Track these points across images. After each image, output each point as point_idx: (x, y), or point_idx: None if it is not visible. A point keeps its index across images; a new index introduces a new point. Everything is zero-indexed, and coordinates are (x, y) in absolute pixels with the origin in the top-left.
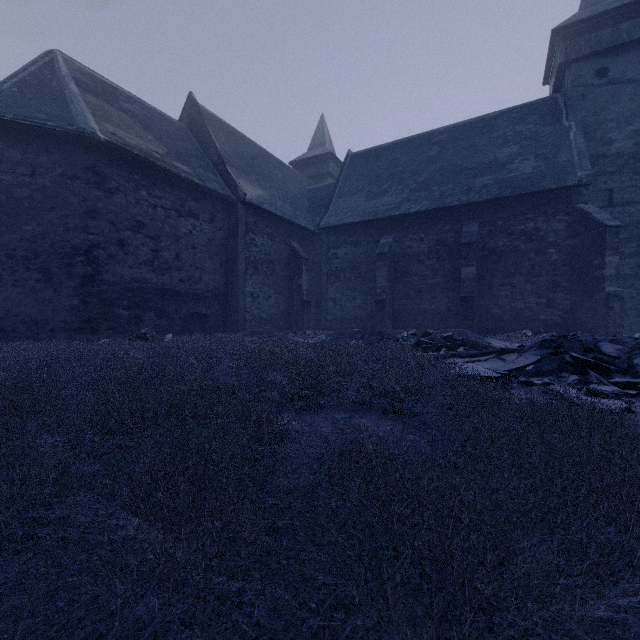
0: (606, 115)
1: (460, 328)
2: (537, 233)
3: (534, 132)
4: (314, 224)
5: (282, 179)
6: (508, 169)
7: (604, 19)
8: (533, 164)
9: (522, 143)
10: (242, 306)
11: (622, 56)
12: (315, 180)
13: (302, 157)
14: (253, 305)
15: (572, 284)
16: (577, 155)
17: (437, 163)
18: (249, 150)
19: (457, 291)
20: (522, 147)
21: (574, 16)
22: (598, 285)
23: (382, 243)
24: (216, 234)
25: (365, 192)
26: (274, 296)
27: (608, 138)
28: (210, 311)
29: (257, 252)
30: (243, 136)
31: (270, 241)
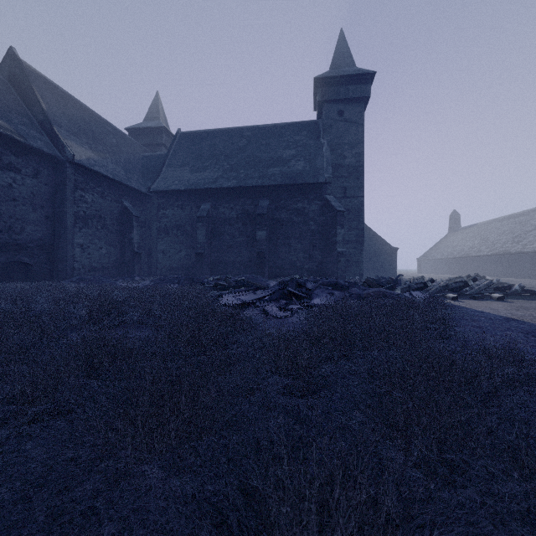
0: (343, 140)
1: (256, 274)
2: (304, 211)
3: (305, 142)
4: (146, 187)
5: (116, 144)
6: (288, 165)
7: (341, 80)
8: (303, 164)
9: (298, 149)
10: (70, 256)
11: (350, 106)
12: (150, 148)
13: (138, 126)
14: (83, 255)
15: (322, 245)
16: (326, 163)
17: (244, 152)
18: (80, 113)
19: (256, 247)
20: (297, 151)
21: (326, 73)
22: (334, 247)
23: (202, 208)
24: (41, 189)
25: (190, 166)
26: (105, 247)
27: (344, 155)
28: (34, 260)
29: (87, 208)
30: (74, 99)
31: (101, 199)
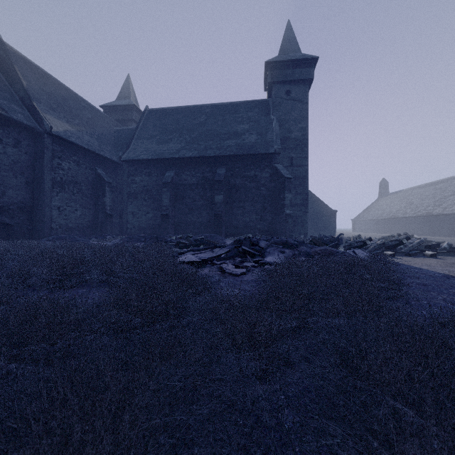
0: (290, 116)
1: (214, 233)
2: (256, 178)
3: (257, 118)
4: (118, 156)
5: (91, 119)
6: (242, 138)
7: (288, 64)
8: (255, 137)
9: (250, 124)
10: (48, 217)
11: (296, 86)
12: (122, 123)
13: (111, 104)
14: (60, 216)
15: (272, 208)
16: (275, 136)
17: (204, 127)
18: (59, 91)
19: (214, 210)
20: (250, 126)
21: (275, 57)
22: (282, 209)
23: (167, 175)
24: (21, 157)
25: (157, 138)
26: (81, 209)
27: (291, 129)
28: (15, 221)
29: (64, 174)
30: (53, 78)
31: (77, 166)
